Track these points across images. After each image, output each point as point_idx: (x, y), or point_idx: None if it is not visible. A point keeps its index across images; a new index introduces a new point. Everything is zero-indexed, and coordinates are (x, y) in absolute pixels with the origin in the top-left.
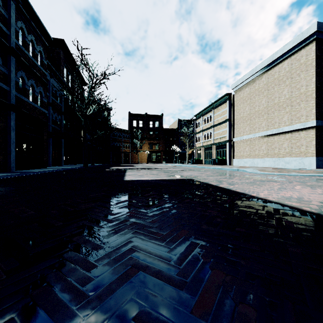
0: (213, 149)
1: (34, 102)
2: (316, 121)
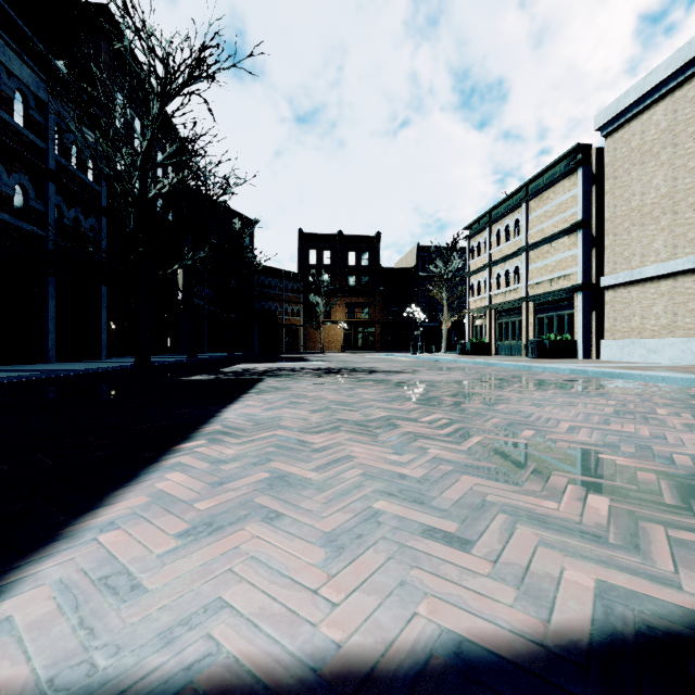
0: (527, 314)
1: None
2: None
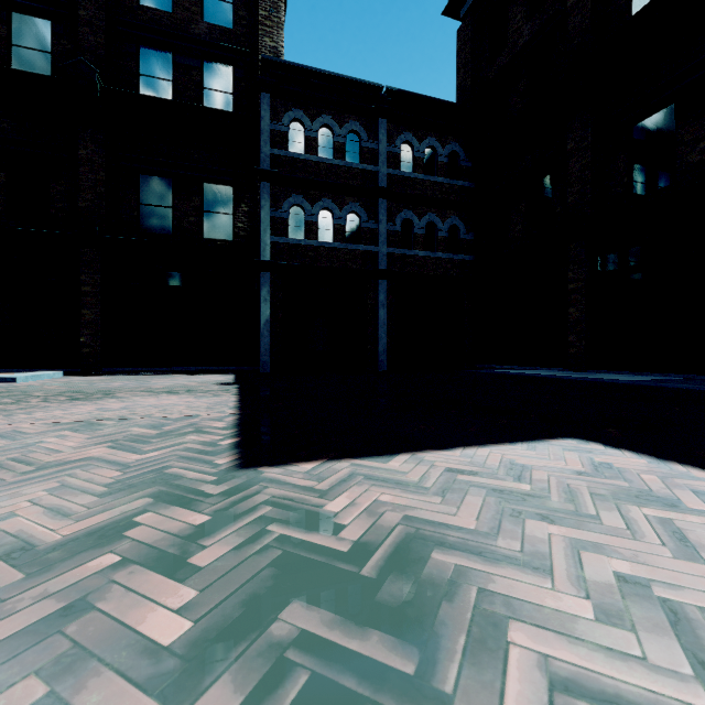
0: None
1: None
2: None
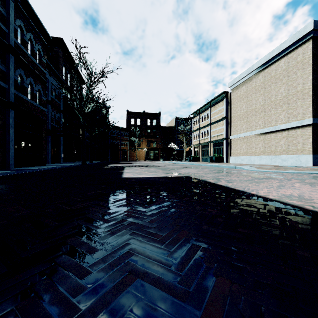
0: (210, 147)
1: (32, 100)
2: (313, 119)
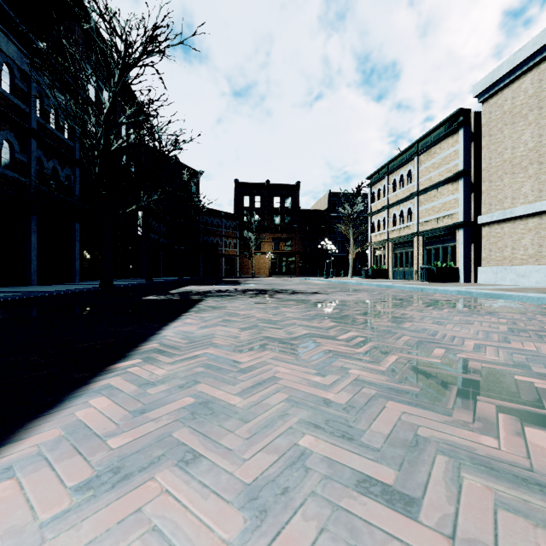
0: (417, 246)
1: None
2: None
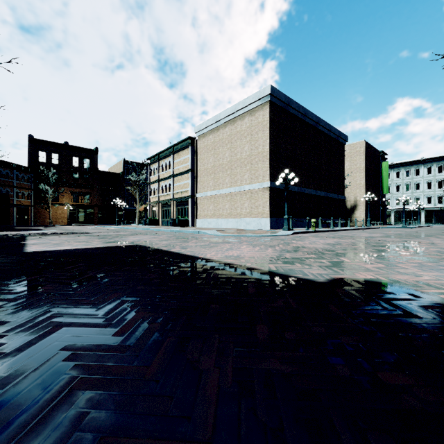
0: (173, 206)
1: None
2: (270, 182)
